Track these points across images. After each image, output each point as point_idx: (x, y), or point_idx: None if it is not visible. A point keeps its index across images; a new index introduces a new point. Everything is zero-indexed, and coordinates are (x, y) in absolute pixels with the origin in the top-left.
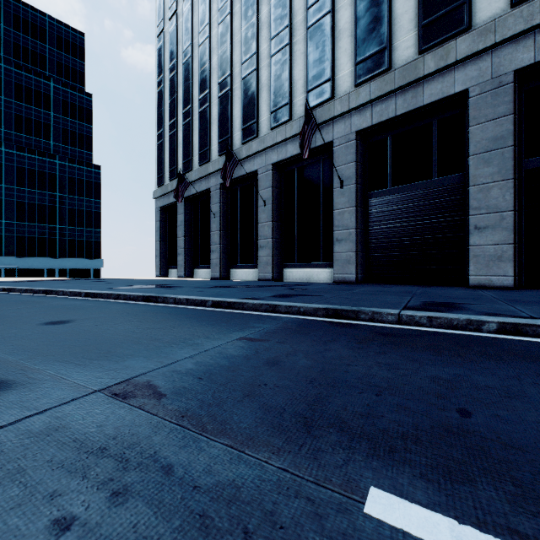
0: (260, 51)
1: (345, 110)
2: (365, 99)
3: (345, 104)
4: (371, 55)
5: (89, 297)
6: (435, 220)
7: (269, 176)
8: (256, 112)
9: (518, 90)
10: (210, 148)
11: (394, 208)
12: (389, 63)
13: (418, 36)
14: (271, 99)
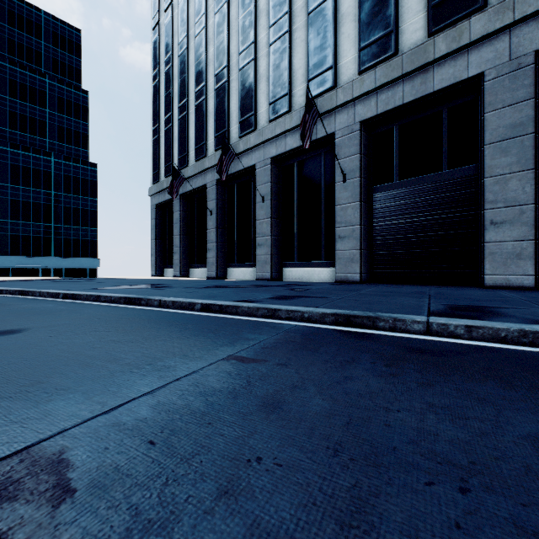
0: (258, 40)
1: (348, 99)
2: (370, 87)
3: (348, 92)
4: (376, 39)
5: (67, 298)
6: (446, 215)
7: (268, 171)
8: (254, 104)
9: (538, 73)
10: (206, 143)
11: (400, 203)
12: (396, 48)
13: (427, 18)
14: (269, 89)
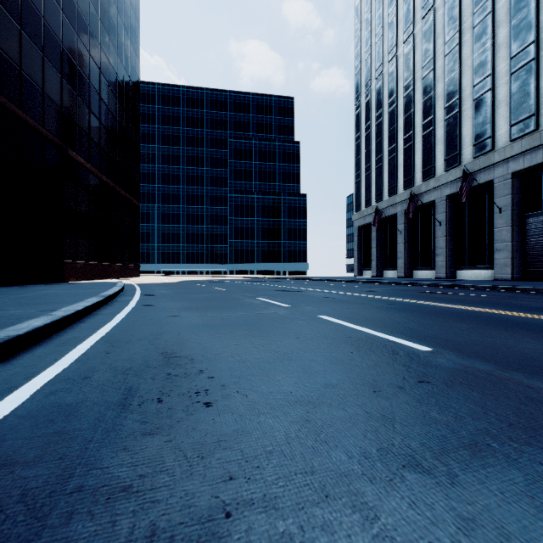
0: (436, 115)
1: (502, 159)
2: (517, 152)
3: (502, 154)
4: (522, 120)
5: (348, 282)
6: None
7: (443, 205)
8: (433, 160)
9: None
10: (397, 185)
11: None
12: (536, 125)
13: None
14: (444, 150)
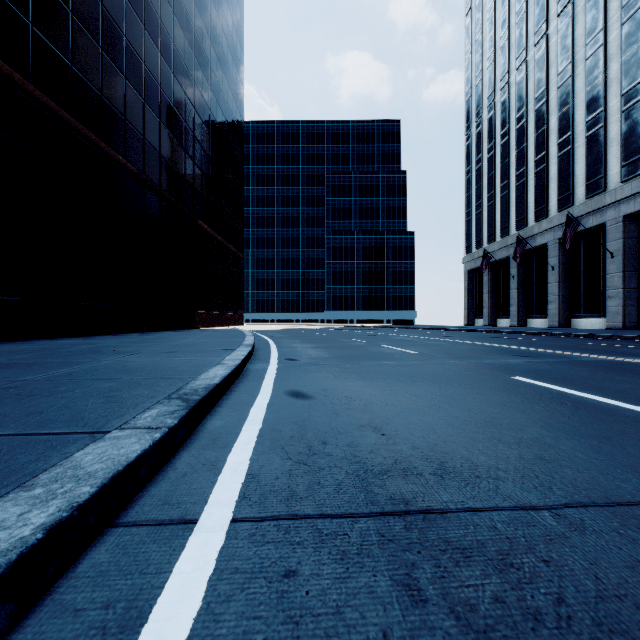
0: (549, 151)
1: (613, 201)
2: (627, 194)
3: (613, 196)
4: (632, 161)
5: (443, 330)
6: None
7: (556, 248)
8: (546, 199)
9: None
10: (509, 225)
11: None
12: None
13: None
14: (557, 189)
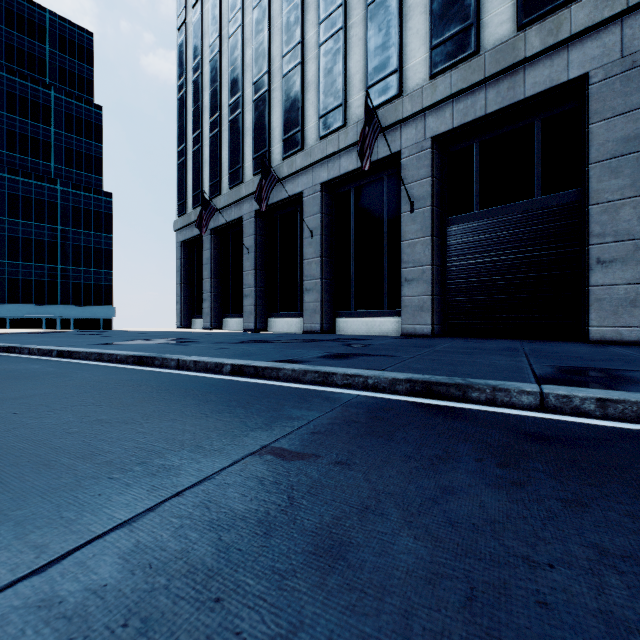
0: (305, 39)
1: (417, 109)
2: (444, 94)
3: (417, 101)
4: (452, 35)
5: (62, 357)
6: (539, 253)
7: (317, 199)
8: (301, 118)
9: None
10: (243, 166)
11: (482, 238)
12: (476, 45)
13: (516, 7)
14: (320, 100)
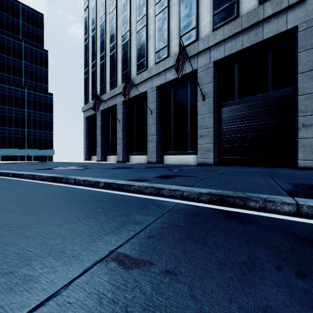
0: (148, 13)
1: (206, 47)
2: (220, 39)
3: (206, 43)
4: (224, 8)
5: (14, 177)
6: (270, 121)
7: (154, 95)
8: (146, 53)
9: None
10: (116, 78)
11: (240, 114)
12: (237, 12)
13: None
14: (155, 43)
